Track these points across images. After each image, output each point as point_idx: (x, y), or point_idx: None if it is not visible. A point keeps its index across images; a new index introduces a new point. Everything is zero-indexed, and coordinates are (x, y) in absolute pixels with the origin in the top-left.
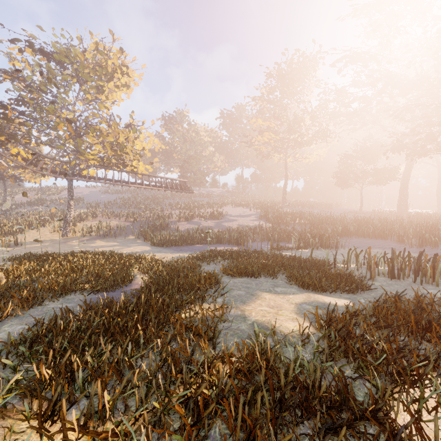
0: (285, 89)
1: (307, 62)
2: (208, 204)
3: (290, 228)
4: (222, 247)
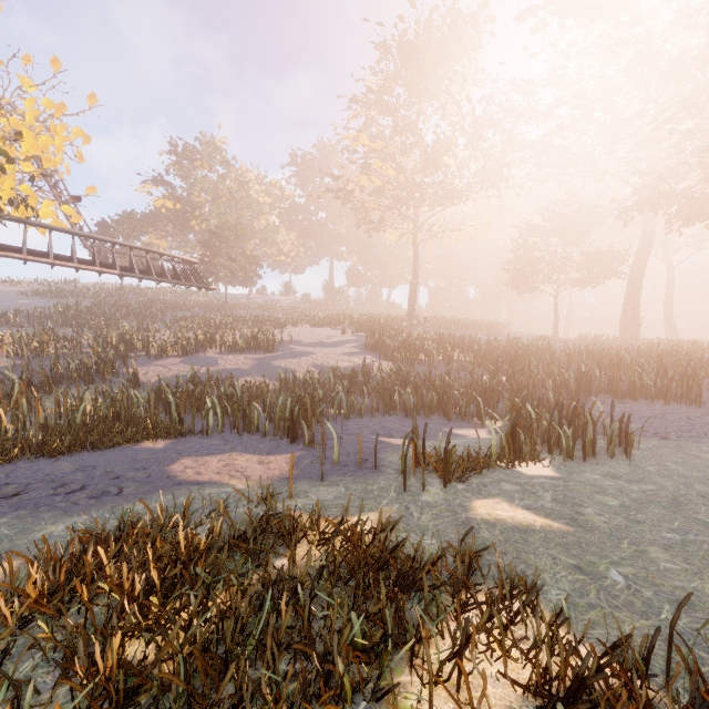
0: (416, 80)
1: (460, 29)
2: (257, 321)
3: (438, 373)
4: (229, 457)
